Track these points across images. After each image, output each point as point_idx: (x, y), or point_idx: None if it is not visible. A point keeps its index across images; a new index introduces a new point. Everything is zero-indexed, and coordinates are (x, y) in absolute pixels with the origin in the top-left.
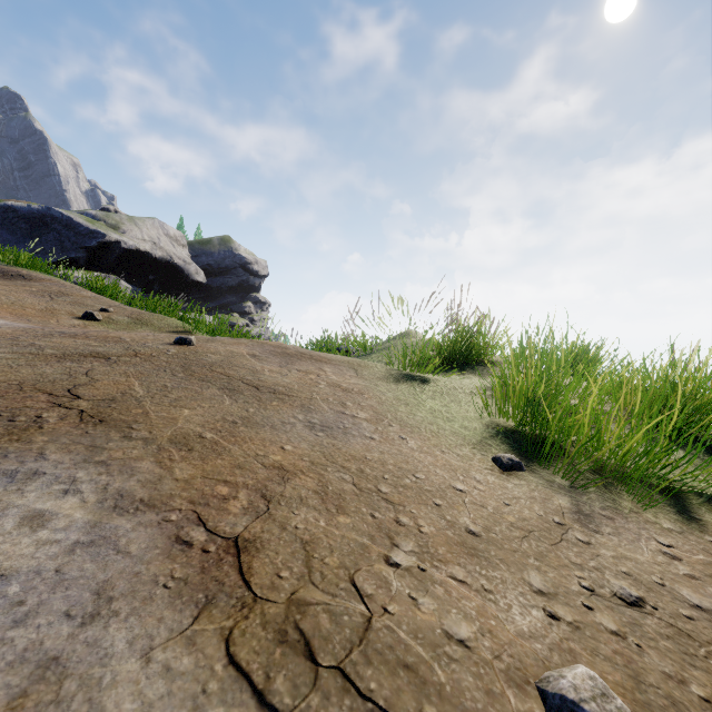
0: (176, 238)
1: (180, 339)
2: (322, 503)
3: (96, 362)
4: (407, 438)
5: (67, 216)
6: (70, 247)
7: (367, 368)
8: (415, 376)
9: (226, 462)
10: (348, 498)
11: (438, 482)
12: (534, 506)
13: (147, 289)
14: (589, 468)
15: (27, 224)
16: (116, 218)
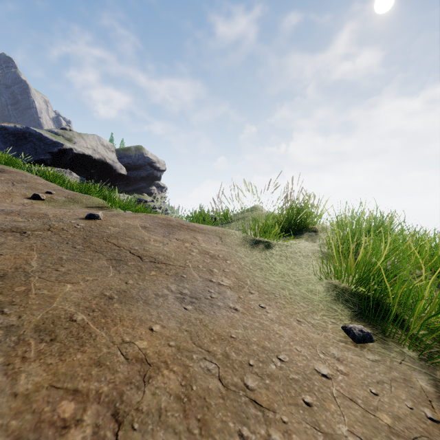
0: (108, 147)
1: (90, 215)
2: (183, 418)
3: (10, 236)
4: (266, 307)
5: (39, 132)
6: (41, 152)
7: (229, 236)
8: (264, 242)
9: (86, 356)
10: (213, 405)
11: (302, 365)
12: (400, 394)
13: (90, 179)
14: (436, 342)
15: (13, 137)
16: (70, 134)
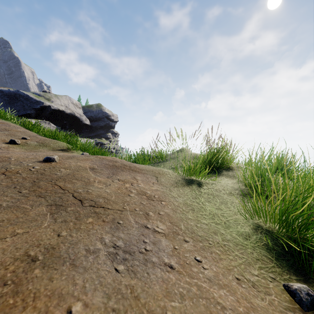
0: (76, 104)
1: (47, 158)
2: None
3: None
4: (202, 260)
5: (26, 94)
6: (27, 108)
7: (164, 175)
8: (193, 180)
9: None
10: None
11: None
12: None
13: (63, 127)
14: None
15: (8, 98)
16: (49, 95)
